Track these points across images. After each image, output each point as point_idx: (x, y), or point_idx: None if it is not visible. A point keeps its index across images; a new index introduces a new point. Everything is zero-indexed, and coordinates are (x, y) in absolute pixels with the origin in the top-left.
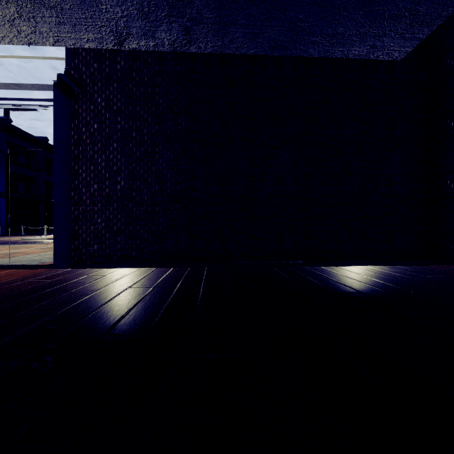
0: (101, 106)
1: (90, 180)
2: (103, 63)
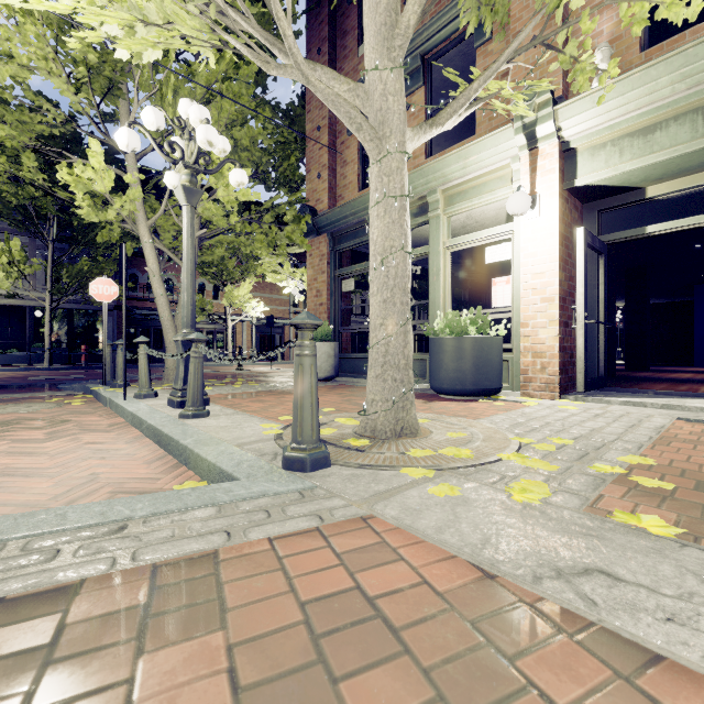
0: None
1: None
2: None
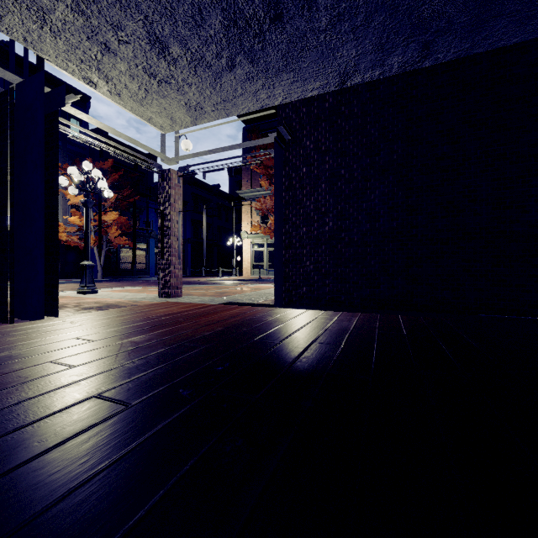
0: (309, 149)
1: (299, 224)
2: (311, 106)
